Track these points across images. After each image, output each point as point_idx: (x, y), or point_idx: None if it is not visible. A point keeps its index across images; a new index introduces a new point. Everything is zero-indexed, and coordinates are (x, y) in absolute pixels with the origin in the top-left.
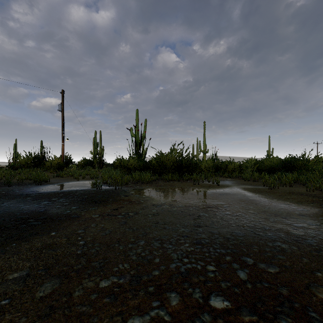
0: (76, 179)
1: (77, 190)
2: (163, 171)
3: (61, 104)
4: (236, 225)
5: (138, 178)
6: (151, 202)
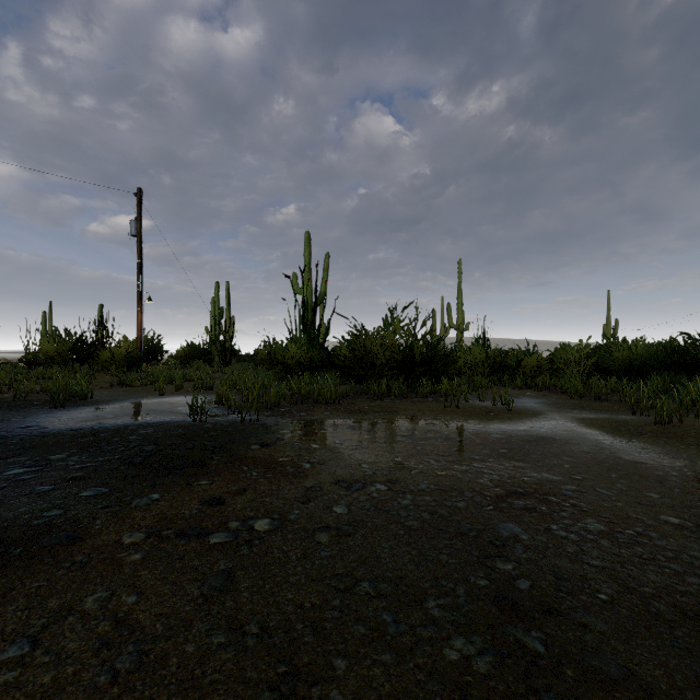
0: (161, 391)
1: (142, 425)
2: (367, 373)
3: (137, 221)
4: (674, 607)
5: (304, 392)
6: (333, 469)
